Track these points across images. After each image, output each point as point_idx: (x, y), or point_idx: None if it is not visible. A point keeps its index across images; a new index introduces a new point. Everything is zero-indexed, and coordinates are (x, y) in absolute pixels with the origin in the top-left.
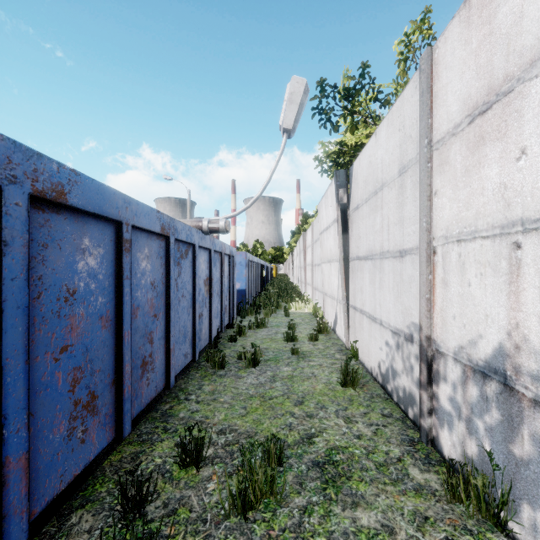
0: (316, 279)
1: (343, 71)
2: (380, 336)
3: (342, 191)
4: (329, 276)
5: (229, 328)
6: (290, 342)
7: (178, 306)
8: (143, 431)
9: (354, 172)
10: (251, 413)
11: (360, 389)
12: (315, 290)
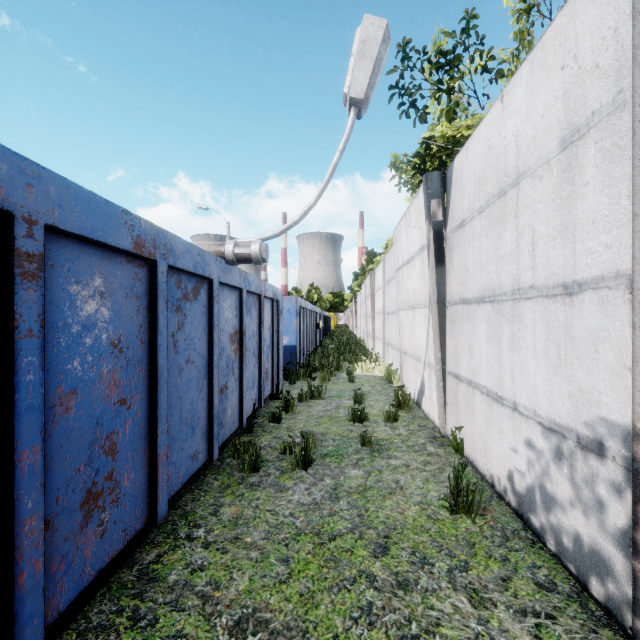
0: (390, 332)
1: (434, 35)
2: (512, 428)
3: (436, 204)
4: (411, 328)
5: (272, 400)
6: (358, 422)
7: (178, 379)
8: (92, 623)
9: (456, 172)
10: (297, 576)
11: (481, 518)
12: (387, 346)
